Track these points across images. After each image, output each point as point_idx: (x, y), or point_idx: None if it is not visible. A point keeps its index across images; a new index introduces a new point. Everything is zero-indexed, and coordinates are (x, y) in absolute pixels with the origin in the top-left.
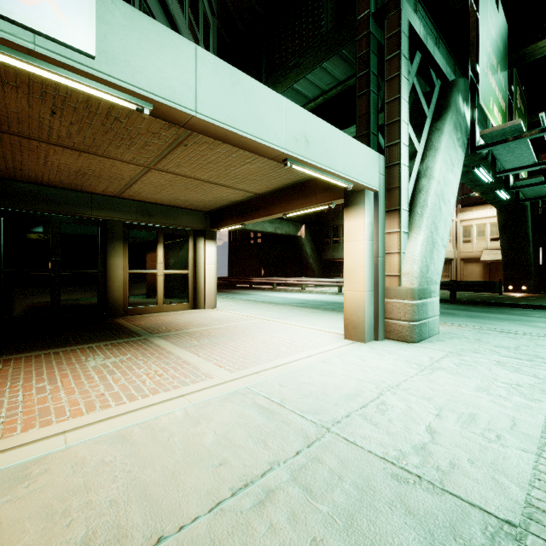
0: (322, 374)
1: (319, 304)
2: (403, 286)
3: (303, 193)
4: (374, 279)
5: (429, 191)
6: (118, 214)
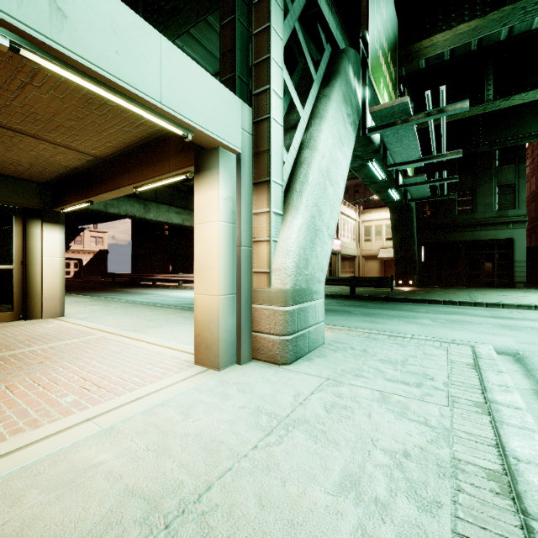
0: (61, 482)
1: None
2: (274, 286)
3: (154, 156)
4: (236, 277)
5: (311, 164)
6: None
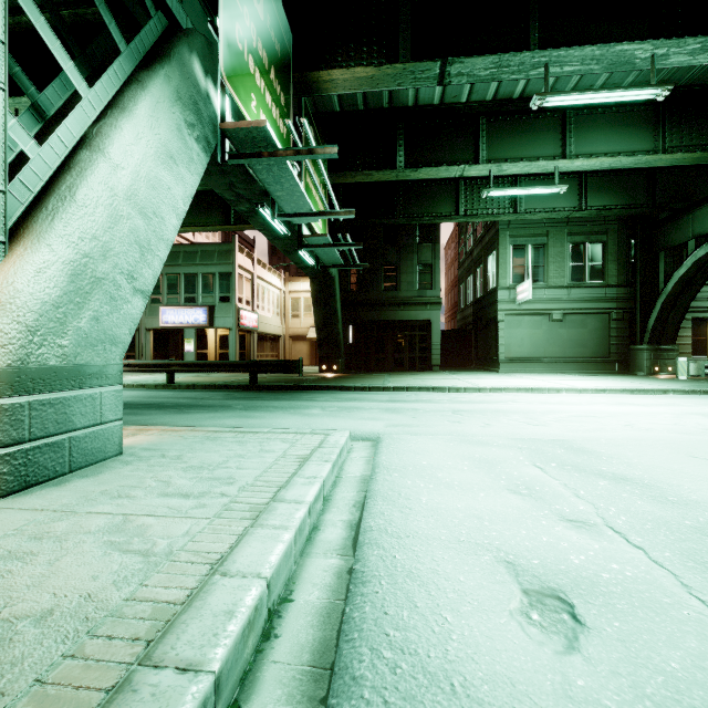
0: None
1: None
2: None
3: None
4: None
5: (86, 173)
6: None
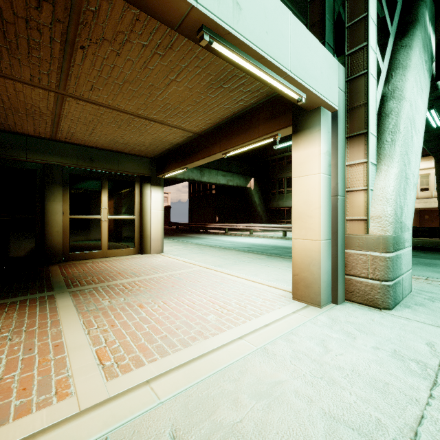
0: (260, 392)
1: (265, 249)
2: (372, 233)
3: (244, 126)
4: (331, 224)
5: (400, 114)
6: (56, 158)
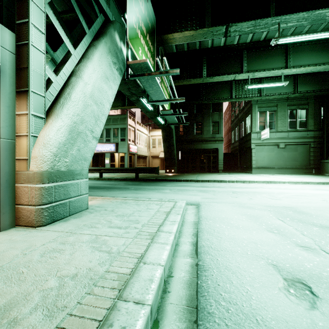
0: None
1: None
2: (31, 169)
3: None
4: None
5: (75, 87)
6: None
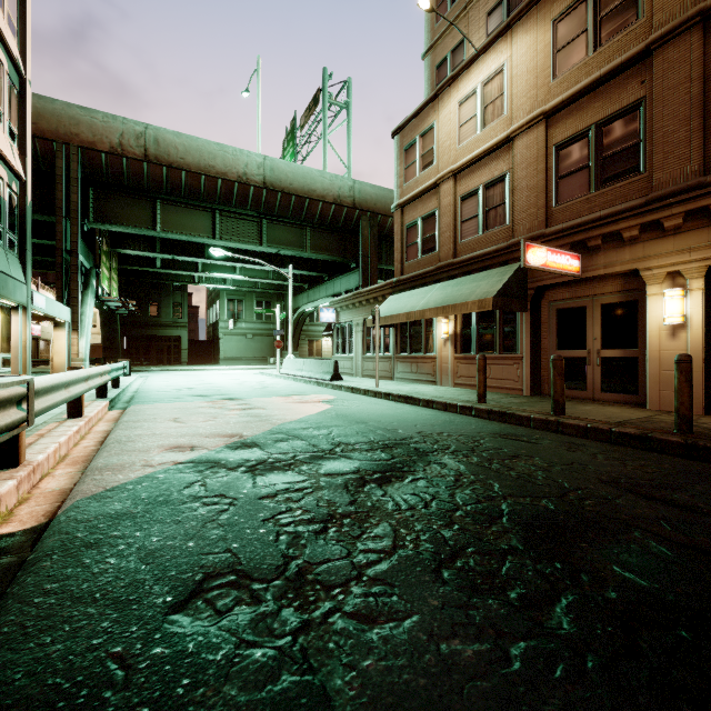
0: None
1: None
2: (80, 357)
3: None
4: (68, 355)
5: (86, 322)
6: None
